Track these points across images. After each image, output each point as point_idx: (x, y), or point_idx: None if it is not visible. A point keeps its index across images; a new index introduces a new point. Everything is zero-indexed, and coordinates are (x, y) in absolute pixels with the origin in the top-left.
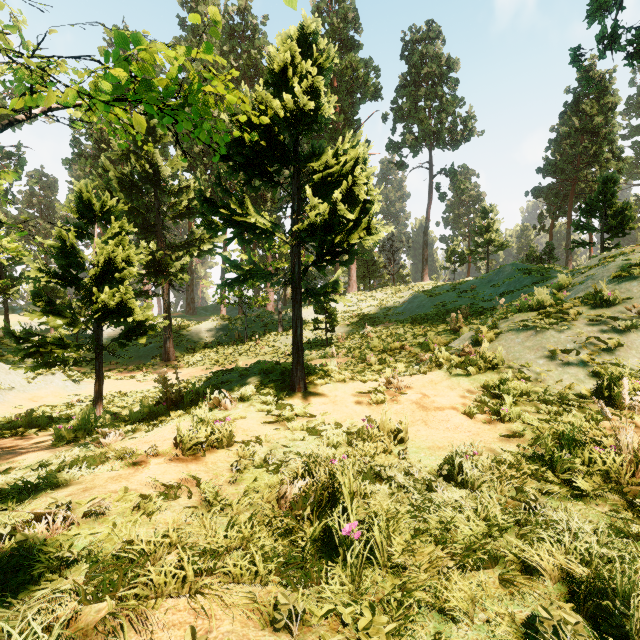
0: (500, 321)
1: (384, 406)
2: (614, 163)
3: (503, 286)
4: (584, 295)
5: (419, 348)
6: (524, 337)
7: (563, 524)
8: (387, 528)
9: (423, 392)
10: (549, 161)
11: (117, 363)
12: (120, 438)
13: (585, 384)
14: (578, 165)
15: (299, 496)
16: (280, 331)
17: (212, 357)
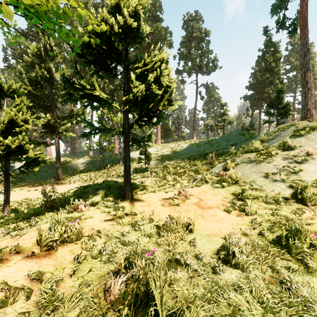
0: (236, 158)
1: (178, 207)
2: (280, 85)
3: (232, 141)
4: (278, 144)
5: (193, 172)
6: (250, 166)
7: (316, 302)
8: (189, 316)
9: (199, 197)
10: (251, 83)
11: (29, 182)
12: (1, 236)
13: (286, 191)
14: (264, 85)
15: (120, 290)
16: (121, 164)
17: (83, 178)
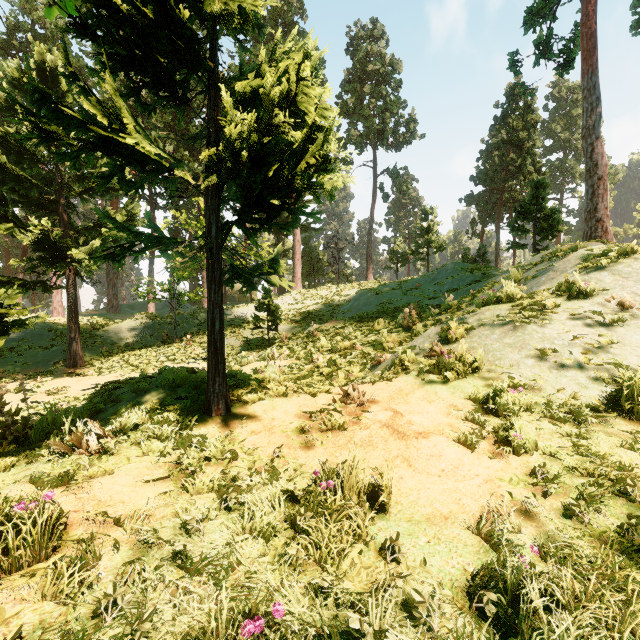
0: (467, 315)
1: (343, 433)
2: (535, 175)
3: (447, 284)
4: (556, 285)
5: (371, 347)
6: (501, 333)
7: None
8: None
9: (393, 408)
10: (481, 170)
11: (4, 371)
12: None
13: (589, 390)
14: (506, 175)
15: None
16: None
17: (131, 361)
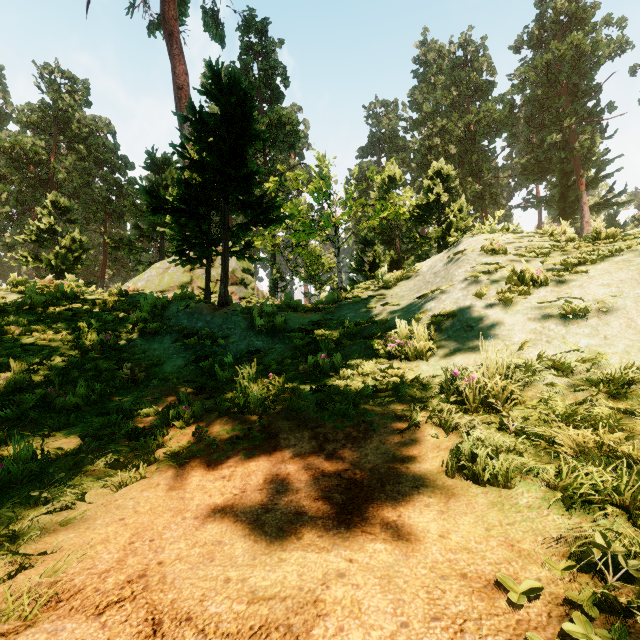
0: None
1: None
2: None
3: None
4: None
5: None
6: None
7: None
8: None
9: None
10: None
11: None
12: None
13: None
14: None
15: None
16: None
17: None
